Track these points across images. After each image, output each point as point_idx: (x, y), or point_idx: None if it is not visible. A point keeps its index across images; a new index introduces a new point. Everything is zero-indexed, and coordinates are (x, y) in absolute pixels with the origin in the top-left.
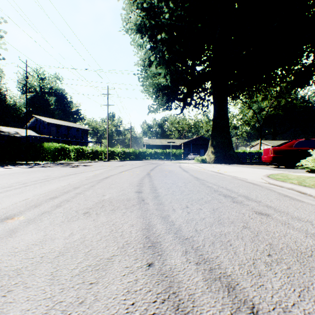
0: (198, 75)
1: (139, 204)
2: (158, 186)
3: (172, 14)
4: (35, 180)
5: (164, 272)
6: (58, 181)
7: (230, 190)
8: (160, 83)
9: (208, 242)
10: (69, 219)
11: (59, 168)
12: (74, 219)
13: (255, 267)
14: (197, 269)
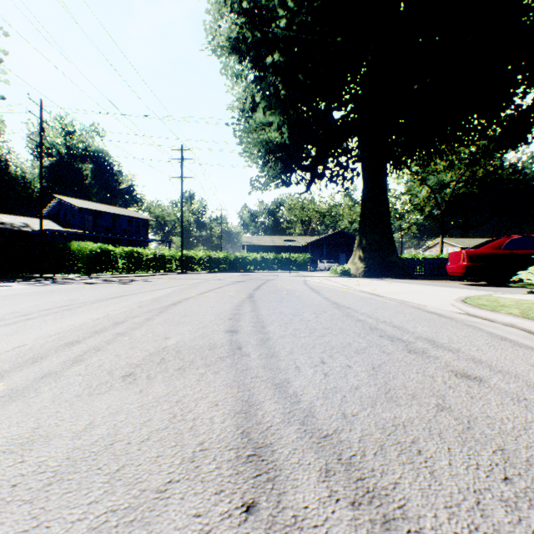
0: (336, 126)
1: (232, 357)
2: (267, 320)
3: (292, 21)
4: (46, 309)
5: (280, 530)
6: (89, 310)
7: (399, 328)
8: (271, 140)
9: (372, 446)
10: (93, 389)
11: (96, 285)
12: (102, 390)
13: (484, 516)
14: (354, 522)
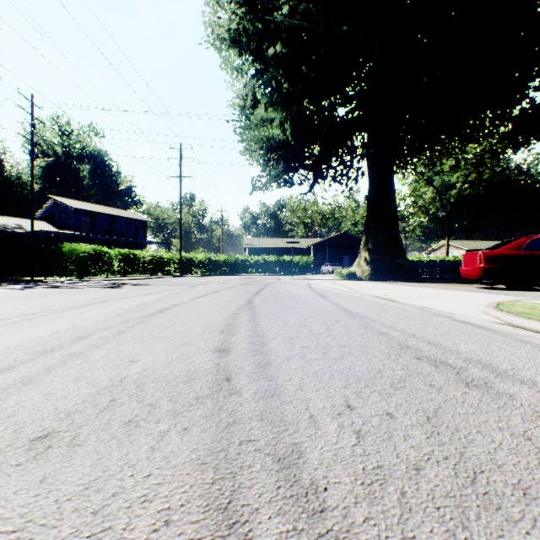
0: (340, 123)
1: (214, 397)
2: (268, 333)
3: (295, 11)
4: (5, 318)
5: None
6: (55, 319)
7: (436, 345)
8: (273, 137)
9: None
10: None
11: (83, 289)
12: None
13: None
14: None
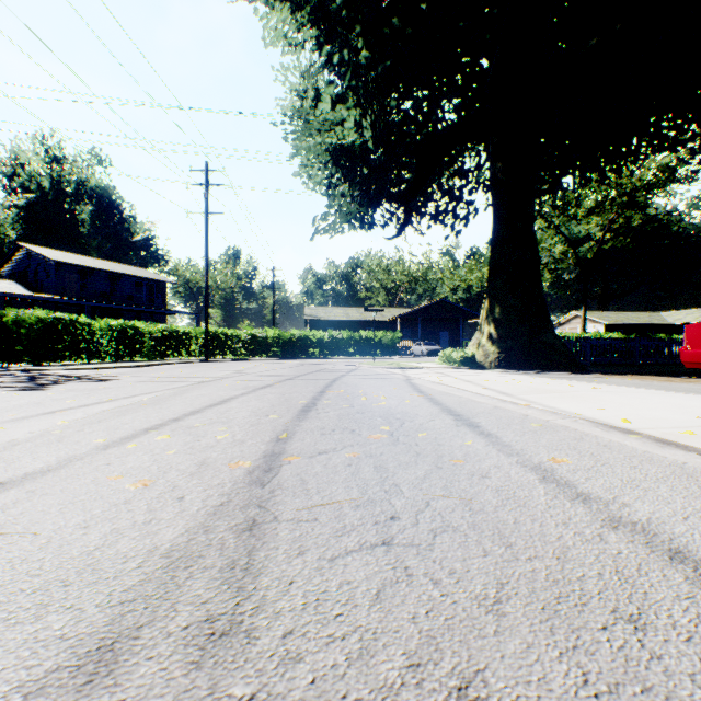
0: (448, 125)
1: None
2: None
3: None
4: None
5: None
6: None
7: None
8: (345, 147)
9: None
10: None
11: None
12: None
13: None
14: None
